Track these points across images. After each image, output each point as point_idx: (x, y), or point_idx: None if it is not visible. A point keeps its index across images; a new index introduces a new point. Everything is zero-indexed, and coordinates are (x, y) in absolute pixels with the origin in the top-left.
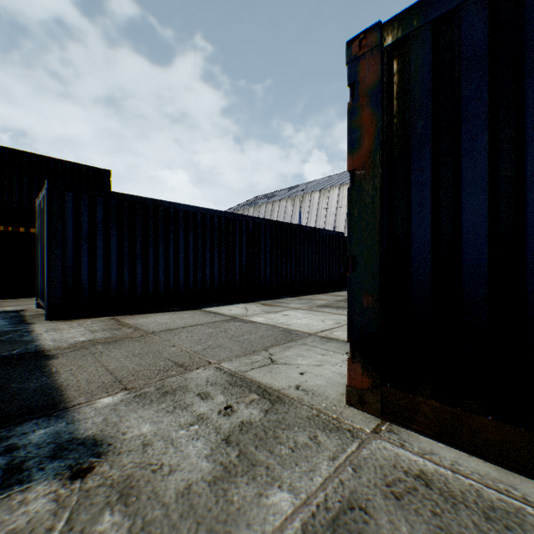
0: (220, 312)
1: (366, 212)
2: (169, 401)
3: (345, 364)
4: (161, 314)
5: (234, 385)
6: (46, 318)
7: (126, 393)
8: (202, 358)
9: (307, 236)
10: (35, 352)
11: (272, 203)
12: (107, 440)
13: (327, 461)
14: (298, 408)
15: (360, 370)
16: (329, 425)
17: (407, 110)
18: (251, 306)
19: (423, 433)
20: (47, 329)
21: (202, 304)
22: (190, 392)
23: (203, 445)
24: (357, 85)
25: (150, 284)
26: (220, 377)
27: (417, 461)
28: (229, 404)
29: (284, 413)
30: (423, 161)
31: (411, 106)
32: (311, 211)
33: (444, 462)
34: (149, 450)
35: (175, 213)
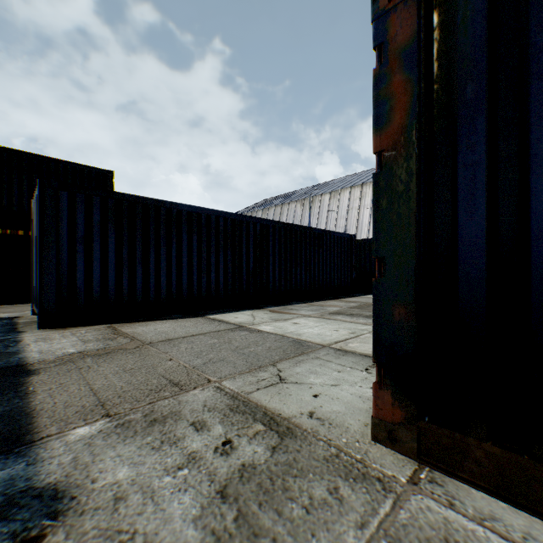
0: (225, 320)
1: (398, 202)
2: (157, 433)
3: (366, 383)
4: (162, 321)
5: (235, 411)
6: (38, 326)
7: (107, 421)
8: (201, 375)
9: (318, 239)
10: (16, 366)
11: (281, 205)
12: (70, 492)
13: (354, 530)
14: (312, 444)
15: (390, 398)
16: (352, 470)
17: (452, 72)
18: (258, 313)
19: (476, 485)
20: (36, 339)
21: (206, 310)
22: (183, 420)
23: (191, 501)
24: (386, 46)
25: (151, 290)
26: (220, 400)
27: (476, 532)
28: (229, 437)
29: (295, 451)
30: (474, 135)
31: (458, 66)
32: (321, 214)
33: (512, 534)
34: (121, 509)
35: (178, 214)
